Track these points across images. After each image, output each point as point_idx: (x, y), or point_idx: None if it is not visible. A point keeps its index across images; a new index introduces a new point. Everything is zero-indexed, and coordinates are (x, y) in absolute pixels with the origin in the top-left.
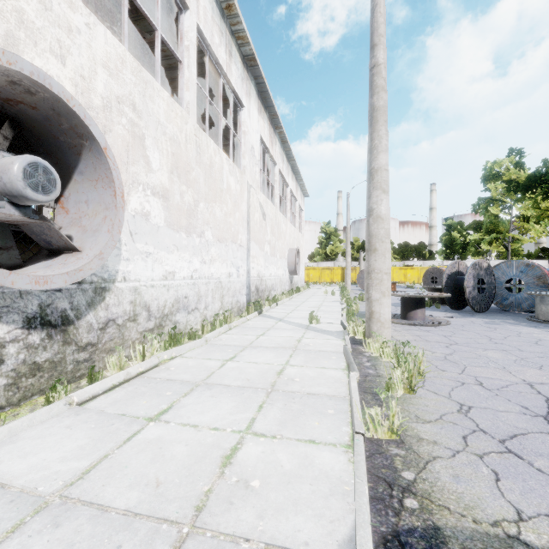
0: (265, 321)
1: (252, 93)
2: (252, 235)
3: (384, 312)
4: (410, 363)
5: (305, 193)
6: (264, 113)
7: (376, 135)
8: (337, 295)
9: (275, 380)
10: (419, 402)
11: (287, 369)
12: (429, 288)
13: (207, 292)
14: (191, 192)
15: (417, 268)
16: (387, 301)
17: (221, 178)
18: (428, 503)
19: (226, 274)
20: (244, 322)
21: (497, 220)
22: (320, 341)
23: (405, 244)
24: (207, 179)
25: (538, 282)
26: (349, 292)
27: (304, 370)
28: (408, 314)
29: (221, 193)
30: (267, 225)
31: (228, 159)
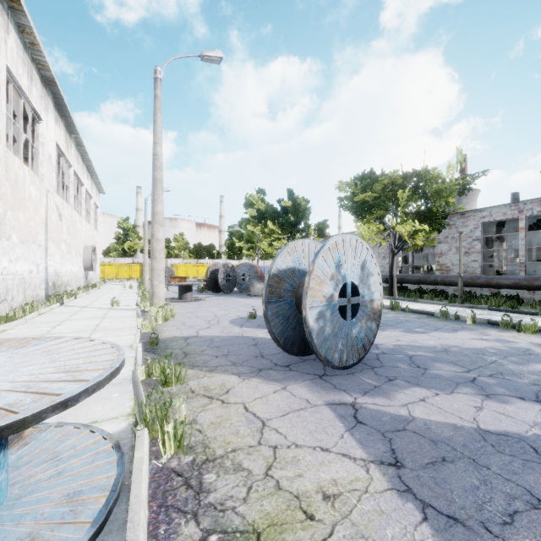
0: (70, 308)
1: (50, 106)
2: (50, 235)
3: (161, 292)
4: (168, 312)
5: (101, 190)
6: (61, 122)
7: (156, 194)
8: (135, 289)
9: (96, 327)
10: (168, 324)
11: (101, 324)
12: (204, 280)
13: (13, 286)
14: (2, 204)
15: (207, 265)
16: (162, 286)
17: (24, 188)
18: (158, 337)
19: (28, 270)
20: (50, 310)
21: (253, 234)
22: (121, 313)
23: (199, 245)
24: (13, 191)
25: (255, 275)
26: (147, 286)
27: (112, 323)
28: (183, 296)
29: (24, 201)
30: (63, 225)
31: (30, 170)
